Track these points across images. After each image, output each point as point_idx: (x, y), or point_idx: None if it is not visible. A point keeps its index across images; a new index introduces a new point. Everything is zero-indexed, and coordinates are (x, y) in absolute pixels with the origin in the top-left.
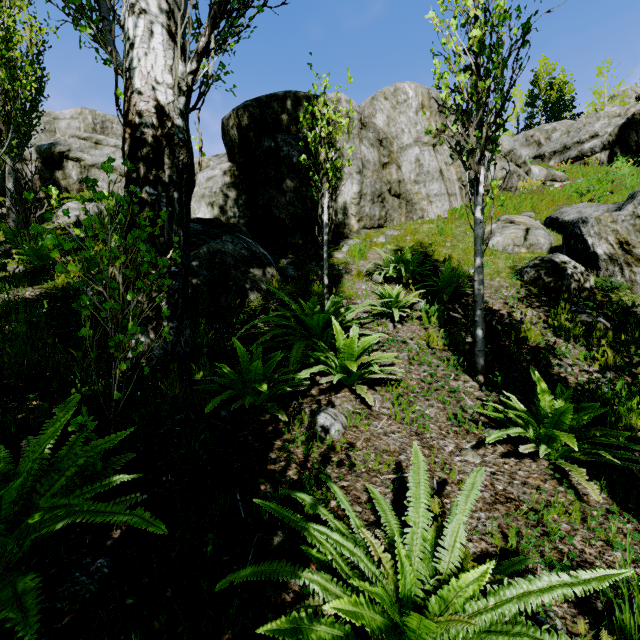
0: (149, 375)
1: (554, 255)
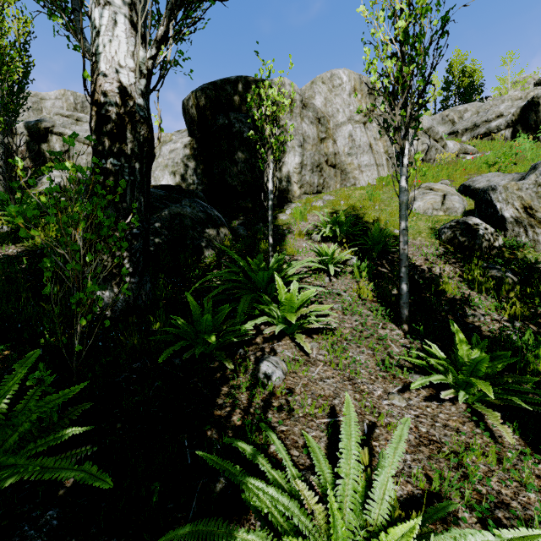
0: (112, 325)
1: (468, 218)
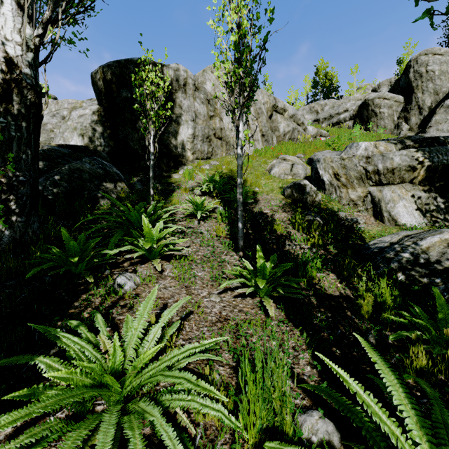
0: None
1: (302, 180)
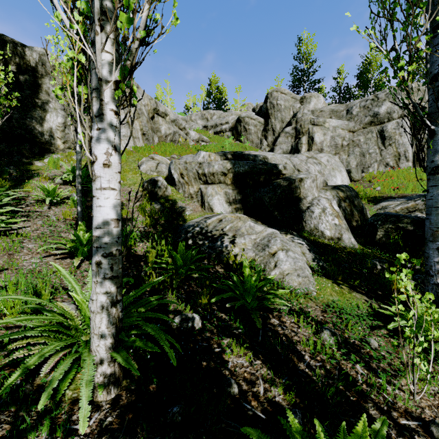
0: None
1: (157, 177)
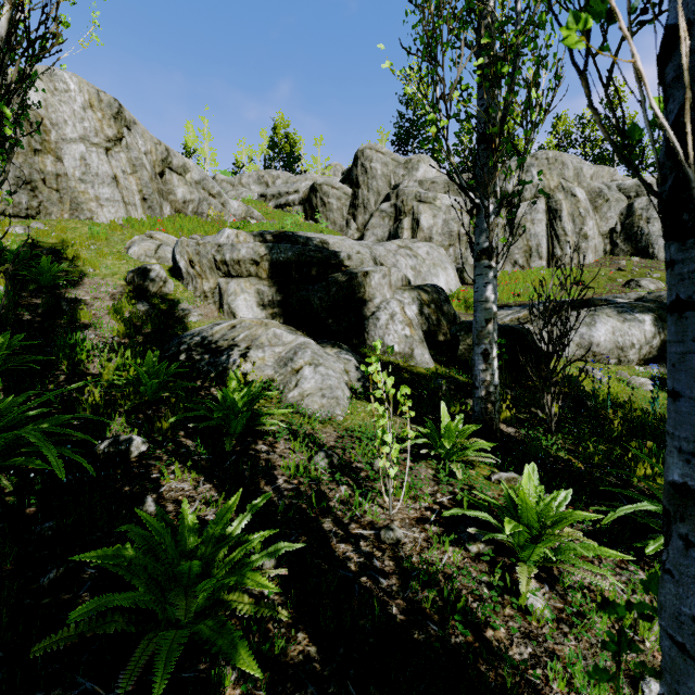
0: None
1: (152, 264)
